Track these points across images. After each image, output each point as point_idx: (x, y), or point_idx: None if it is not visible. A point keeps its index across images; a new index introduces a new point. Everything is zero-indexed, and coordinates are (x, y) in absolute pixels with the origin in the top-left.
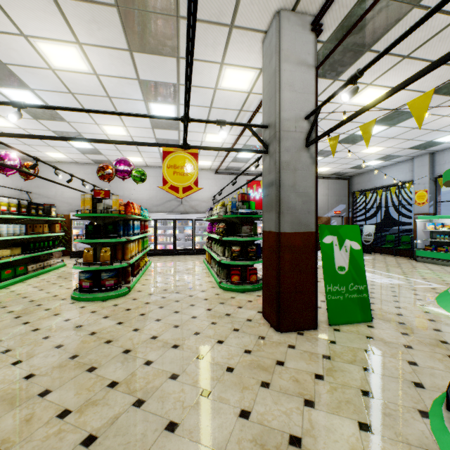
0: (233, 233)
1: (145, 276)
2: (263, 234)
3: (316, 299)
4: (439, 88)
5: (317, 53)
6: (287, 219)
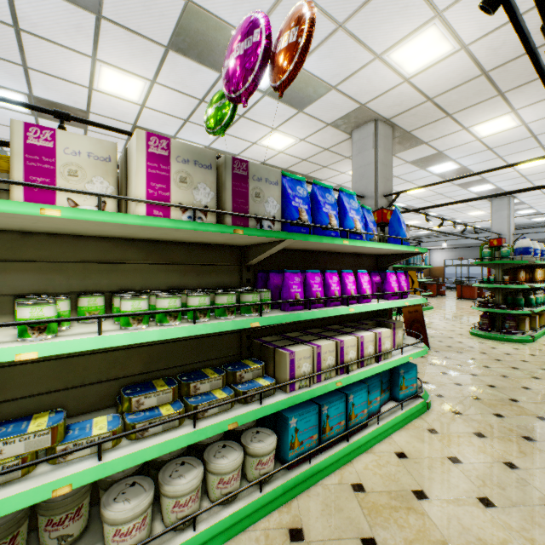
0: None
1: None
2: None
3: None
4: None
5: None
6: None
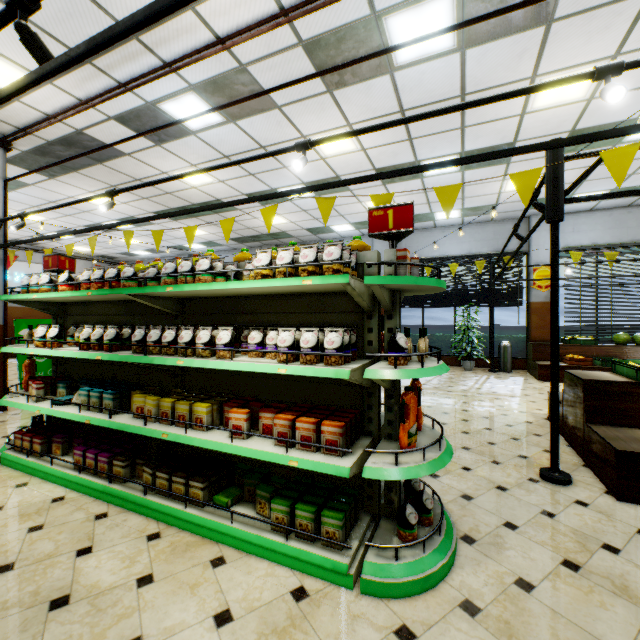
0: None
1: None
2: None
3: (6, 384)
4: (157, 212)
5: (19, 155)
6: None
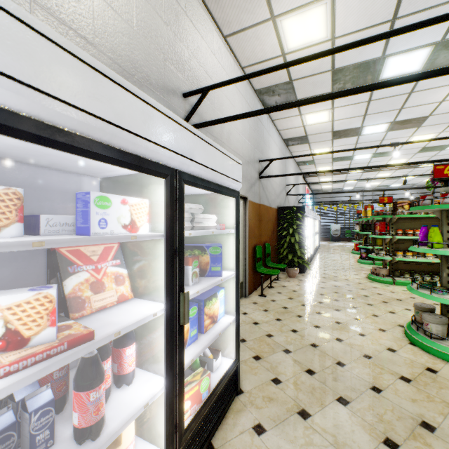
0: None
1: None
2: None
3: None
4: None
5: None
6: None
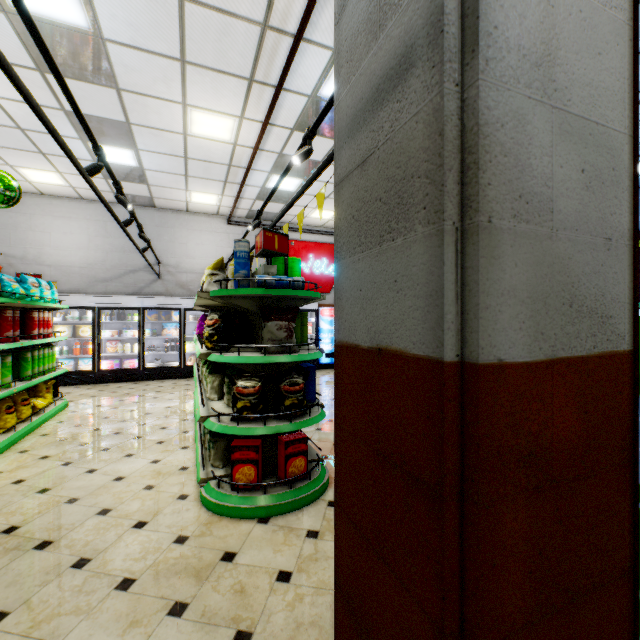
0: (246, 341)
1: (2, 459)
2: (337, 358)
3: None
4: None
5: None
6: (516, 276)
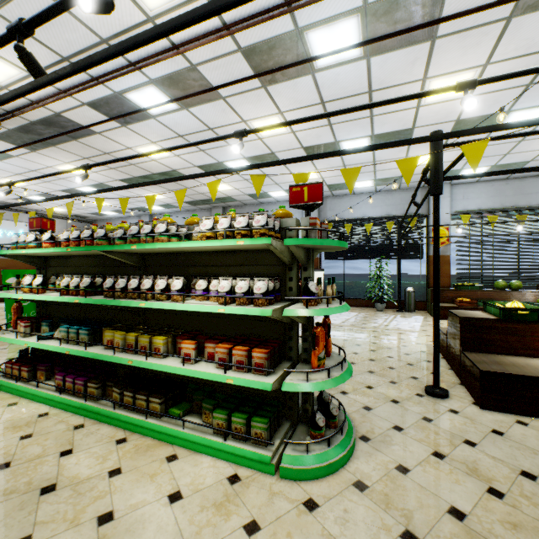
0: None
1: None
2: None
3: None
4: (123, 179)
5: (6, 132)
6: None
